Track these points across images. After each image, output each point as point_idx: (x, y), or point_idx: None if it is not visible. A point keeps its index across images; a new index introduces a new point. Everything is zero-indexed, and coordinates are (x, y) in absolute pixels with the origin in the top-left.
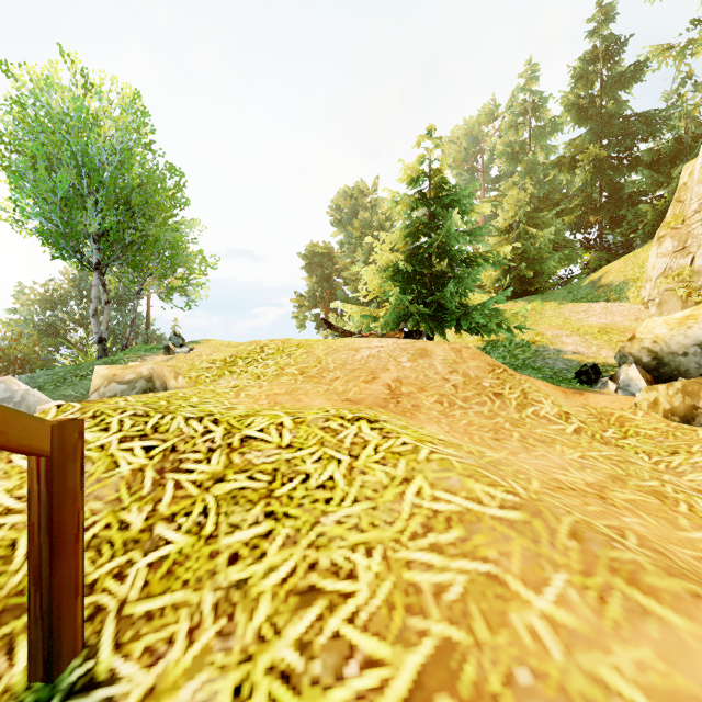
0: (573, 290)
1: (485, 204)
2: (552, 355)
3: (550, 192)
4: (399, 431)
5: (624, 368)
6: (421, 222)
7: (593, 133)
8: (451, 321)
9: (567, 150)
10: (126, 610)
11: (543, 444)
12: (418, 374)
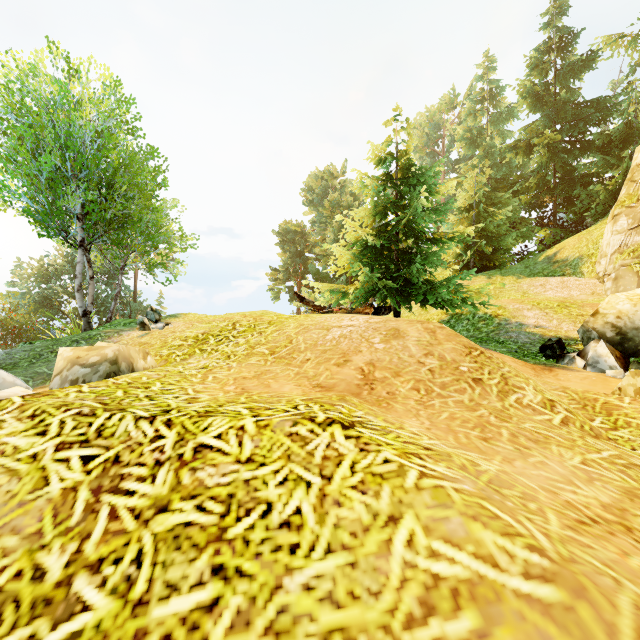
0: (529, 265)
1: (449, 184)
2: (514, 329)
3: (506, 174)
4: (379, 440)
5: (593, 344)
6: (389, 201)
7: (548, 118)
8: (417, 296)
9: (523, 135)
10: None
11: (537, 445)
12: (392, 357)
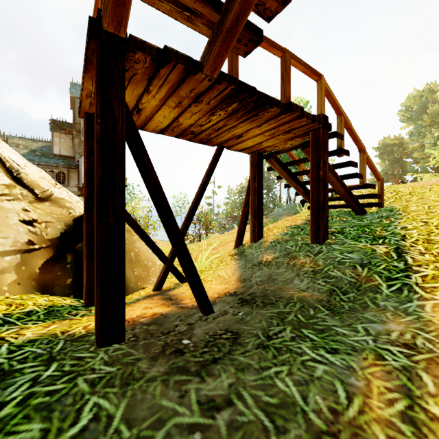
0: None
1: None
2: None
3: None
4: None
5: None
6: None
7: None
8: None
9: None
10: (388, 205)
11: None
12: None
